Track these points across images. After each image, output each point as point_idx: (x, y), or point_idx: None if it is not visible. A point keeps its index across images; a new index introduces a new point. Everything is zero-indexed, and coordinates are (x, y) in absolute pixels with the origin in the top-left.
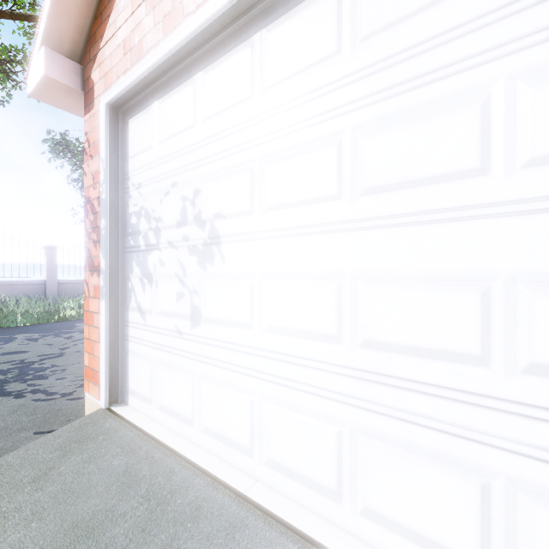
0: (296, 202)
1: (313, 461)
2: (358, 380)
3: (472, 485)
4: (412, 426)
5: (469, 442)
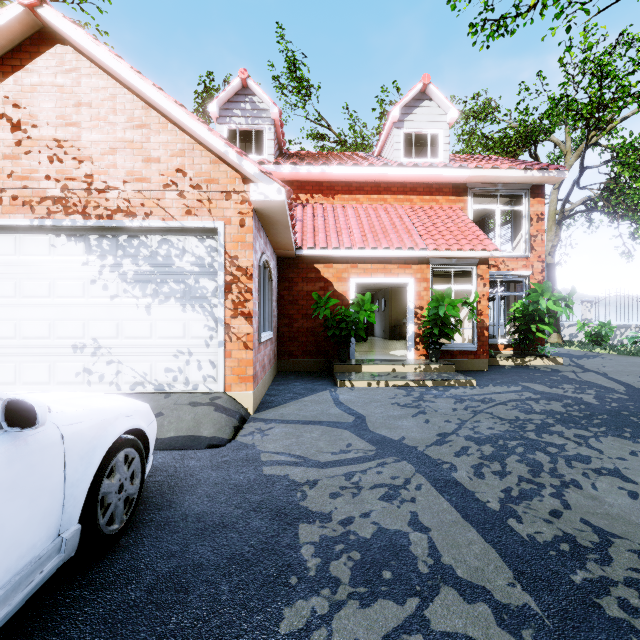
0: (1, 296)
1: (7, 377)
2: (21, 348)
3: (48, 366)
4: (35, 357)
5: (47, 356)
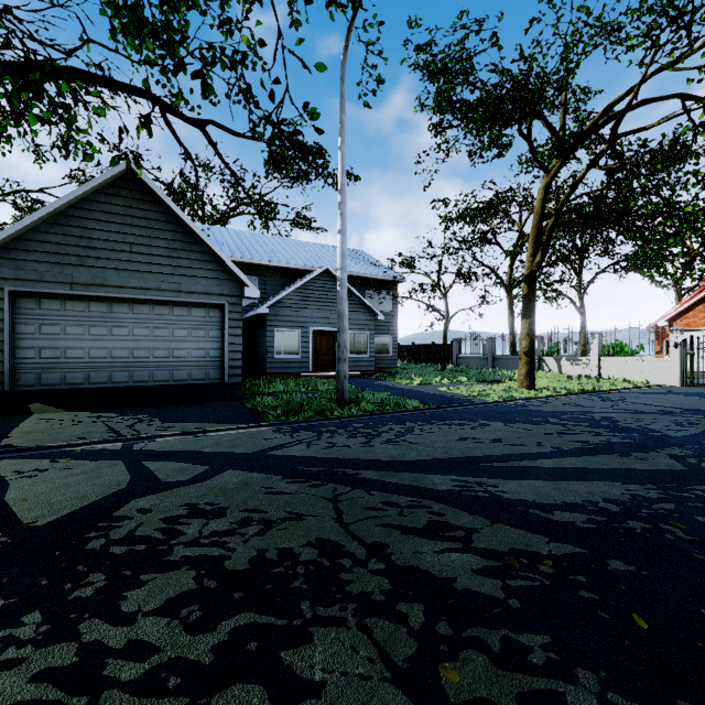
0: None
1: None
2: None
3: None
4: None
5: None
